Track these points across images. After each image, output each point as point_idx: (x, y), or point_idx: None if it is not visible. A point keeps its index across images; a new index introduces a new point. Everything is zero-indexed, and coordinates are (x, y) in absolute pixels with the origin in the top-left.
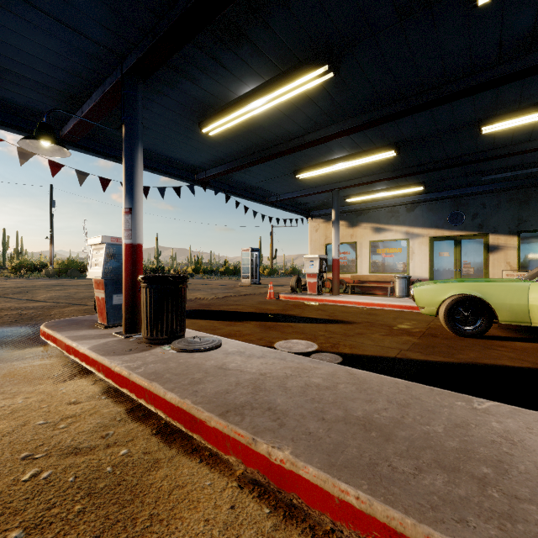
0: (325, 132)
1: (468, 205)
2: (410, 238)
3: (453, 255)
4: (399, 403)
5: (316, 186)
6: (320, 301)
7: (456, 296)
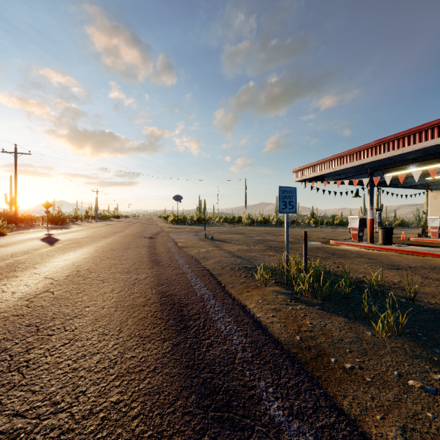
0: None
1: None
2: None
3: None
4: None
5: (437, 178)
6: None
7: None
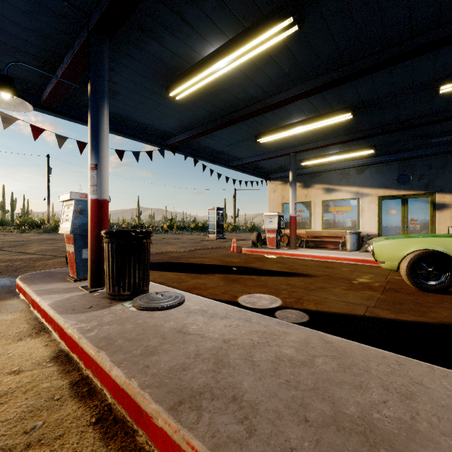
0: (286, 94)
1: (415, 167)
2: (360, 197)
3: (400, 213)
4: (399, 391)
5: (275, 150)
6: (279, 254)
7: (418, 251)
